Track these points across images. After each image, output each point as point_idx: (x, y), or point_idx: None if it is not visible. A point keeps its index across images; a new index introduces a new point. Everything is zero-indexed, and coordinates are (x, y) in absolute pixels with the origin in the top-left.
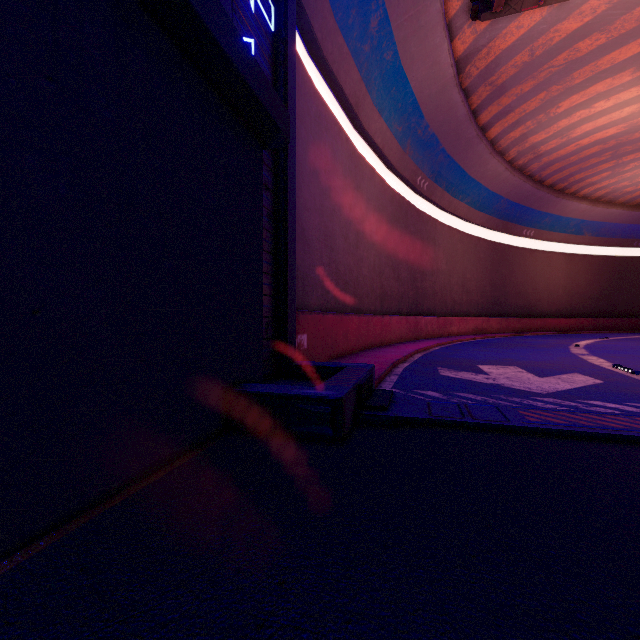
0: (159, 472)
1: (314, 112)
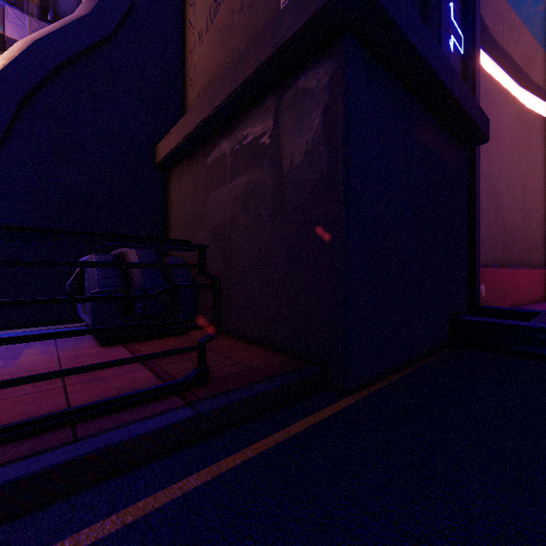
0: (433, 355)
1: (482, 91)
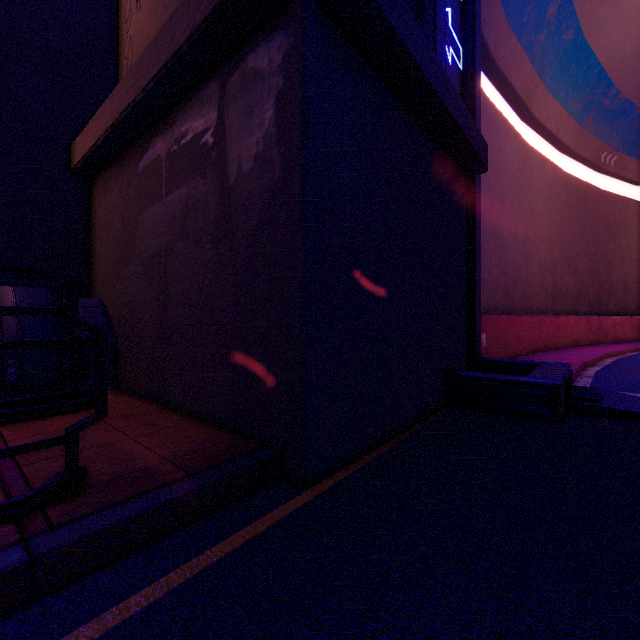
0: (424, 421)
1: (484, 120)
